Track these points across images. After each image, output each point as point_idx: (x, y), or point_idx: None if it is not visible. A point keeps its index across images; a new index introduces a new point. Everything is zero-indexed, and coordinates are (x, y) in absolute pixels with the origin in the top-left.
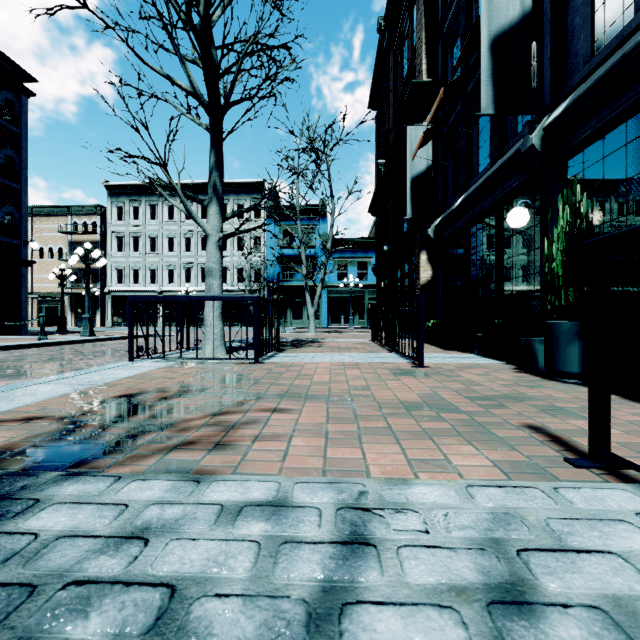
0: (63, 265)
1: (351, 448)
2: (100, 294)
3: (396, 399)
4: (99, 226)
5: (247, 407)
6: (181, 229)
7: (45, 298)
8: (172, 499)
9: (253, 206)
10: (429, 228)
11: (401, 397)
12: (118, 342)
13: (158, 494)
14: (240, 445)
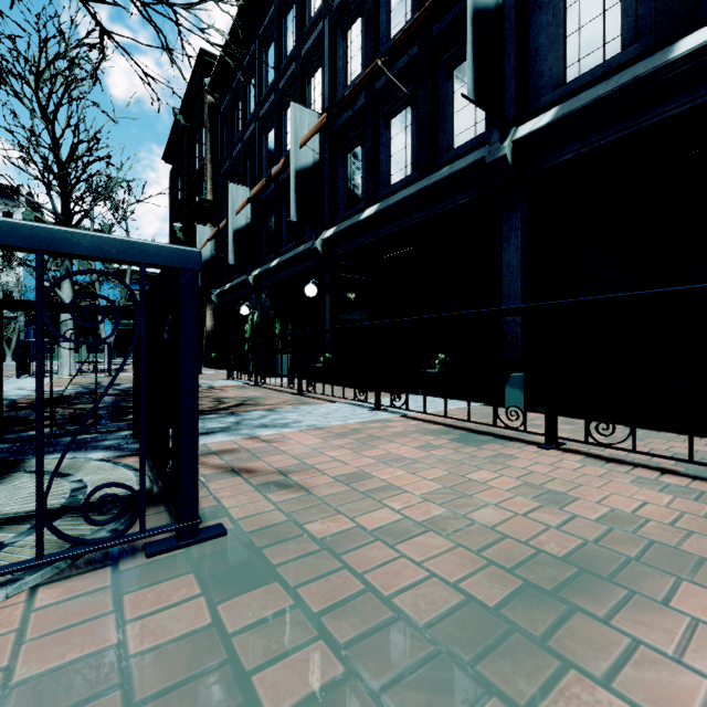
0: None
1: None
2: None
3: None
4: None
5: None
6: None
7: None
8: None
9: (93, 282)
10: (212, 294)
11: None
12: None
13: None
14: None
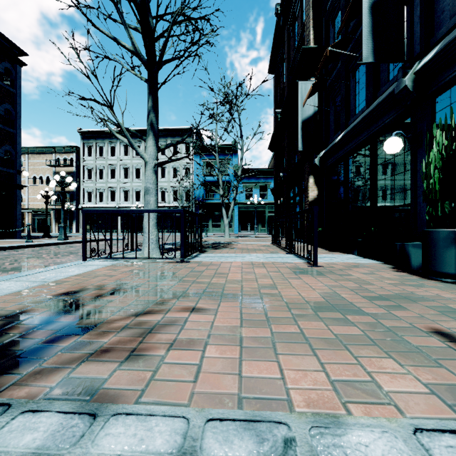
0: (47, 188)
1: (266, 360)
2: (75, 209)
3: (301, 298)
4: (75, 161)
5: (169, 306)
6: (133, 162)
7: (37, 212)
8: (52, 451)
9: (181, 140)
10: (315, 158)
11: (305, 296)
12: None
13: (39, 440)
14: (154, 353)
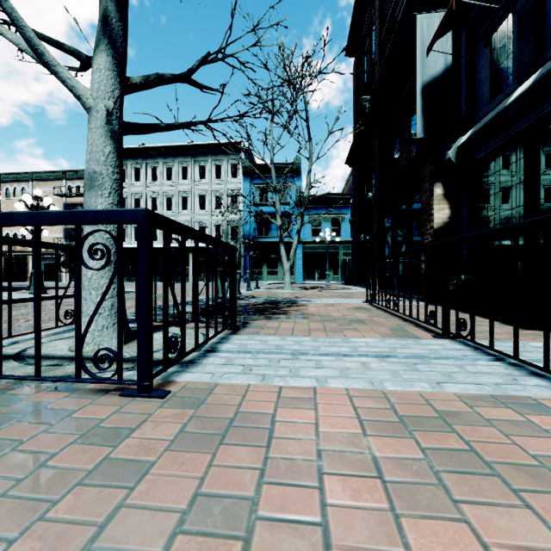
0: None
1: None
2: None
3: None
4: None
5: None
6: (163, 190)
7: (43, 255)
8: None
9: (186, 72)
10: (448, 150)
11: None
12: (63, 301)
13: None
14: None
